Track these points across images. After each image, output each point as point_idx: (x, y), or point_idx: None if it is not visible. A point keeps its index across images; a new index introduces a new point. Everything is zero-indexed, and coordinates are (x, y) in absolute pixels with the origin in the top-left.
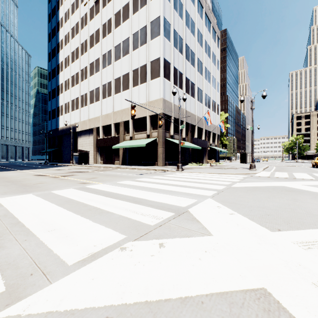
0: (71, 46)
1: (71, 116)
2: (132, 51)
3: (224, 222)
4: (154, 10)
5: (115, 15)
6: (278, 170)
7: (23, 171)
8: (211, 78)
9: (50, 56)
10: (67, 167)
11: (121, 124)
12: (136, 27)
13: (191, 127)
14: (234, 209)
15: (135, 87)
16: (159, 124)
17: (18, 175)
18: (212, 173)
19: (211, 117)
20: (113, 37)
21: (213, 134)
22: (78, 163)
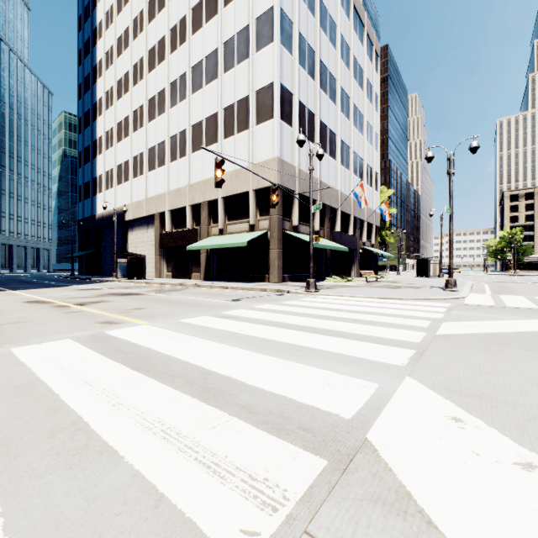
0: (117, 70)
1: (116, 194)
2: (223, 73)
3: None
4: None
5: (192, 10)
6: (498, 291)
7: (14, 292)
8: (364, 125)
9: (81, 89)
10: (104, 285)
11: (204, 207)
12: (230, 29)
13: (329, 213)
14: (510, 430)
15: (228, 138)
16: (273, 202)
17: None
18: (377, 297)
19: (365, 195)
20: (189, 50)
21: (369, 225)
22: (126, 276)
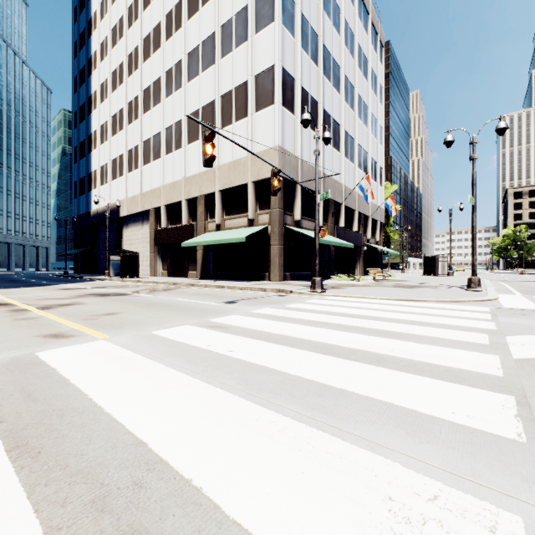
0: (112, 61)
1: (111, 189)
2: (220, 58)
3: None
4: None
5: None
6: (527, 291)
7: None
8: (369, 116)
9: (76, 83)
10: (92, 284)
11: (200, 201)
12: (228, 10)
13: (333, 207)
14: None
15: (226, 127)
16: (274, 188)
17: None
18: (395, 298)
19: None
20: (185, 36)
21: (373, 221)
22: (119, 275)
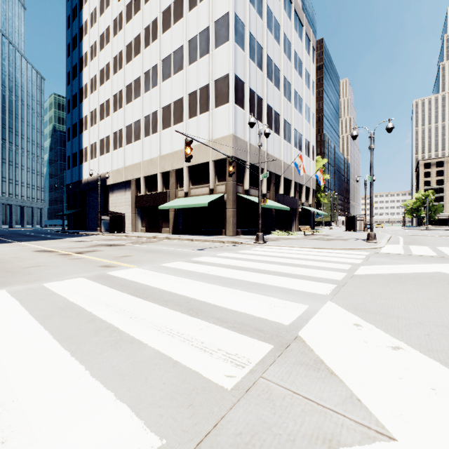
0: (100, 61)
1: (99, 163)
2: (188, 65)
3: (397, 380)
4: (221, 4)
5: (162, 13)
6: (410, 243)
7: (22, 243)
8: (303, 106)
9: (70, 76)
10: (92, 237)
11: (172, 174)
12: (193, 29)
13: (274, 179)
14: (391, 331)
15: (192, 118)
16: (229, 172)
17: (9, 251)
18: (312, 247)
19: (304, 164)
20: (160, 46)
21: (306, 188)
22: (108, 231)
